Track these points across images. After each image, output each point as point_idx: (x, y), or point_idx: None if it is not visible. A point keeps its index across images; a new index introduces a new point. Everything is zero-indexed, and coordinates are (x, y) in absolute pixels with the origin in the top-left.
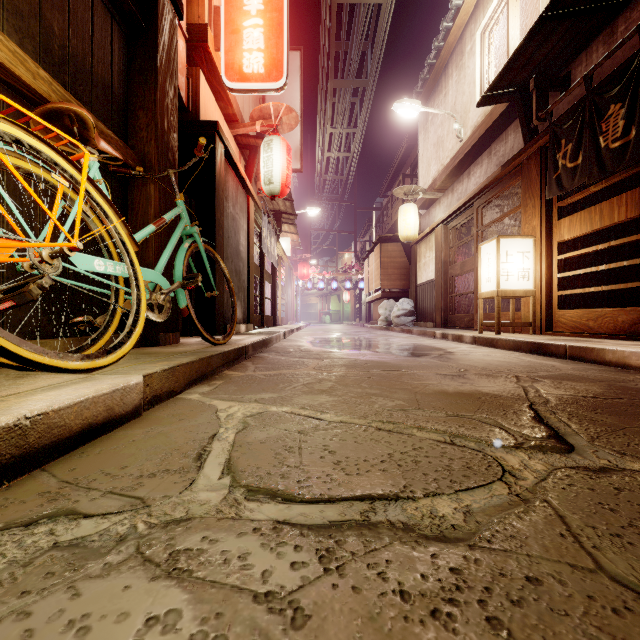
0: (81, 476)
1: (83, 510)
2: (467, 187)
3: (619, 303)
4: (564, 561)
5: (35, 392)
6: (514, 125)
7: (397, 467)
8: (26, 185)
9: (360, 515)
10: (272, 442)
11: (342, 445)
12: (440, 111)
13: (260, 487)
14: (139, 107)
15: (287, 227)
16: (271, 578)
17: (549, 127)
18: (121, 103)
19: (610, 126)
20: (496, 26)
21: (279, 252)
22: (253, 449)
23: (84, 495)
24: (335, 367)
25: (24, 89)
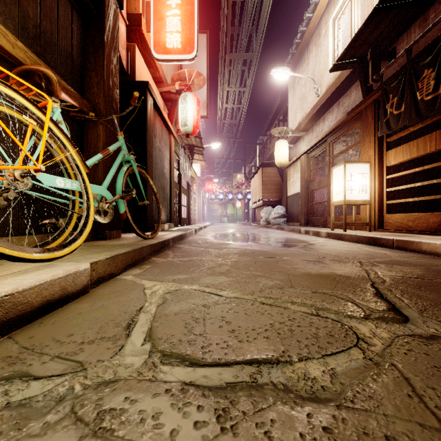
0: (37, 343)
1: (34, 373)
2: (322, 128)
3: (429, 209)
4: (414, 420)
5: (7, 277)
6: (356, 85)
7: (277, 335)
8: (1, 123)
9: (249, 377)
10: (183, 314)
11: (235, 316)
12: (304, 75)
13: (173, 352)
14: (92, 70)
15: (197, 156)
16: (177, 437)
17: (381, 86)
18: (79, 67)
19: (424, 84)
20: (343, 16)
21: (192, 173)
22: (169, 320)
23: (37, 359)
24: (230, 255)
25: (6, 55)
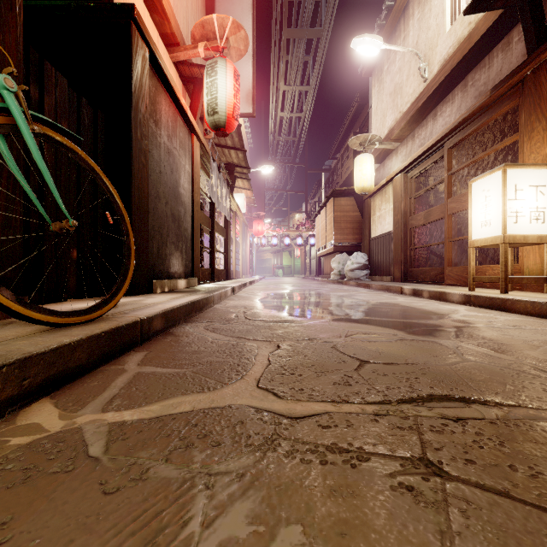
0: None
1: None
2: (432, 130)
3: None
4: None
5: None
6: (503, 43)
7: None
8: None
9: None
10: None
11: None
12: (403, 48)
13: None
14: None
15: (241, 183)
16: None
17: None
18: None
19: None
20: None
21: (233, 207)
22: None
23: None
24: (304, 378)
25: None
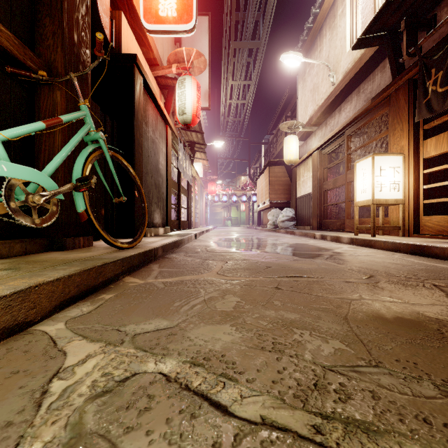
0: None
1: None
2: (338, 120)
3: None
4: None
5: None
6: (381, 66)
7: None
8: None
9: None
10: None
11: None
12: (317, 61)
13: None
14: (45, 15)
15: (199, 155)
16: None
17: (419, 60)
18: (25, 8)
19: None
20: None
21: (193, 173)
22: None
23: None
24: (238, 271)
25: None
